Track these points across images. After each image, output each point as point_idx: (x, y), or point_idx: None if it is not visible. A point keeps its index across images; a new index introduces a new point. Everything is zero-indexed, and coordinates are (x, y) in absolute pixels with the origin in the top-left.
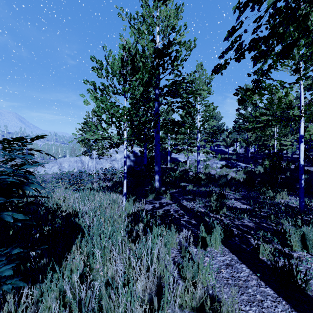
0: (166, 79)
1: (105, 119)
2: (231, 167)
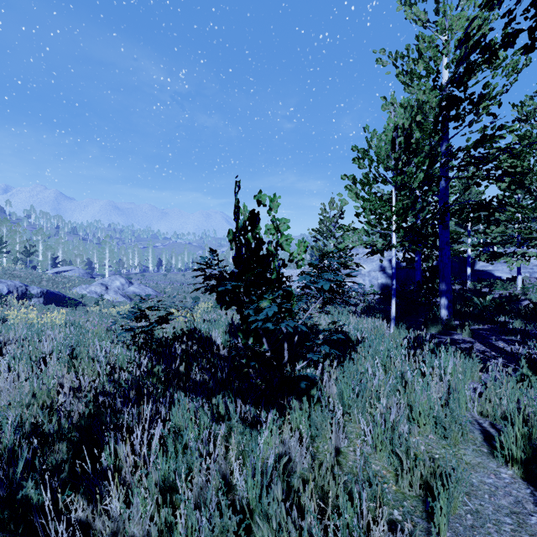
0: (462, 135)
1: (369, 221)
2: None
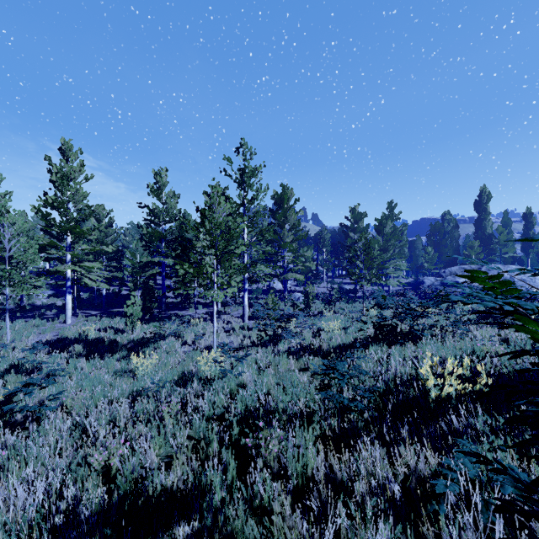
0: None
1: None
2: (61, 296)
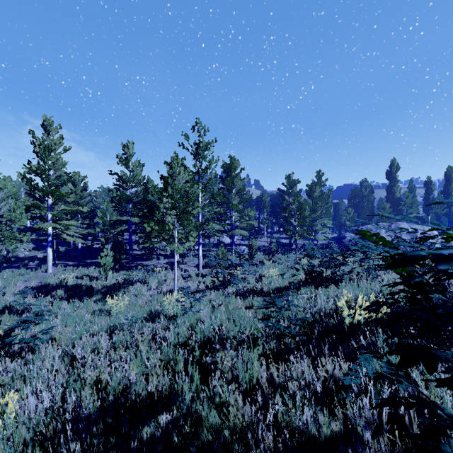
0: None
1: None
2: (41, 249)
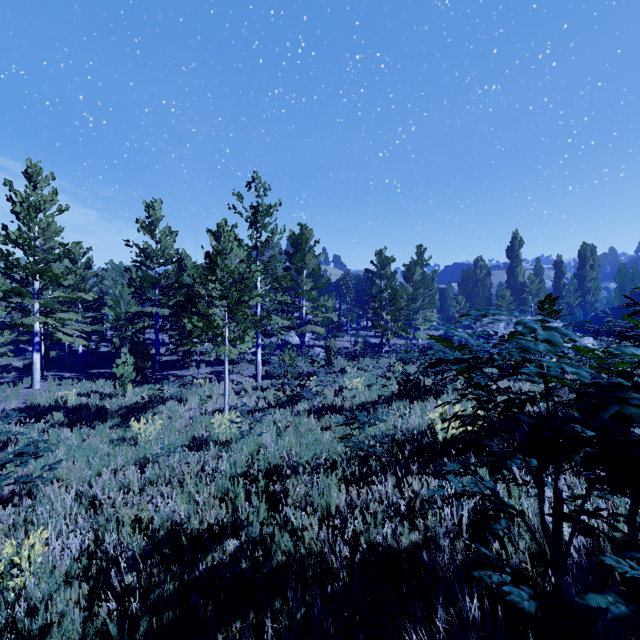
0: None
1: None
2: (18, 355)
